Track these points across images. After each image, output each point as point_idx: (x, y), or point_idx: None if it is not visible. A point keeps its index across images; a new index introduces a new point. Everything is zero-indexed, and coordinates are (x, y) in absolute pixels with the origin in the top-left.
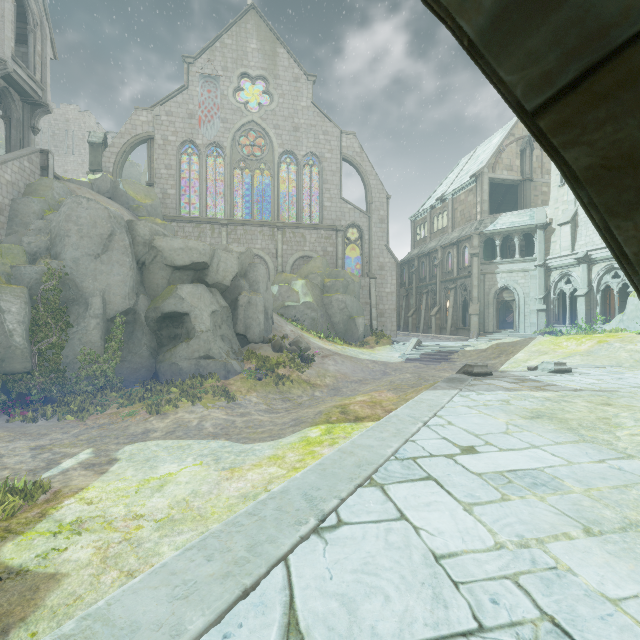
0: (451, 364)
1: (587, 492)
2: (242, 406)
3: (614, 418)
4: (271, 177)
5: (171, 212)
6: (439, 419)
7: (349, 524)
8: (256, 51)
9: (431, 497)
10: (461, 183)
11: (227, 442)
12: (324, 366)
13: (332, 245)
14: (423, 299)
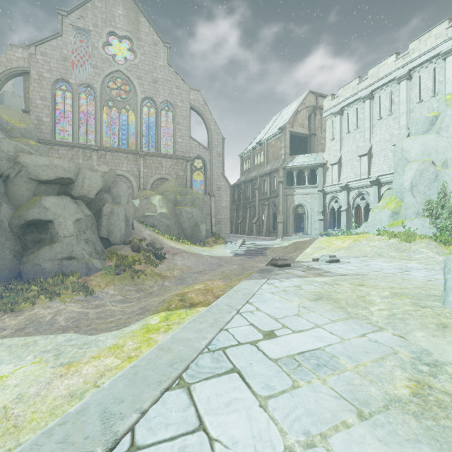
0: (265, 257)
1: (356, 368)
2: (99, 298)
3: (367, 296)
4: (135, 116)
5: (46, 136)
6: (250, 306)
7: (141, 449)
8: (122, 16)
9: (232, 394)
10: (272, 133)
11: (74, 335)
12: (174, 261)
13: (183, 171)
14: (248, 212)
